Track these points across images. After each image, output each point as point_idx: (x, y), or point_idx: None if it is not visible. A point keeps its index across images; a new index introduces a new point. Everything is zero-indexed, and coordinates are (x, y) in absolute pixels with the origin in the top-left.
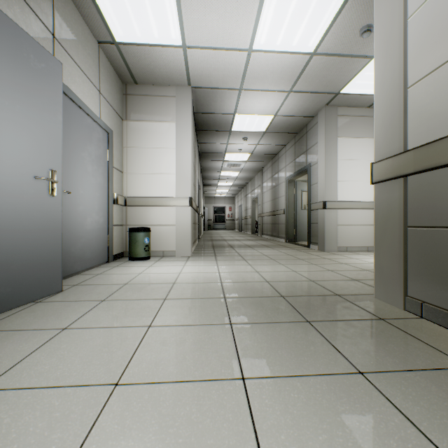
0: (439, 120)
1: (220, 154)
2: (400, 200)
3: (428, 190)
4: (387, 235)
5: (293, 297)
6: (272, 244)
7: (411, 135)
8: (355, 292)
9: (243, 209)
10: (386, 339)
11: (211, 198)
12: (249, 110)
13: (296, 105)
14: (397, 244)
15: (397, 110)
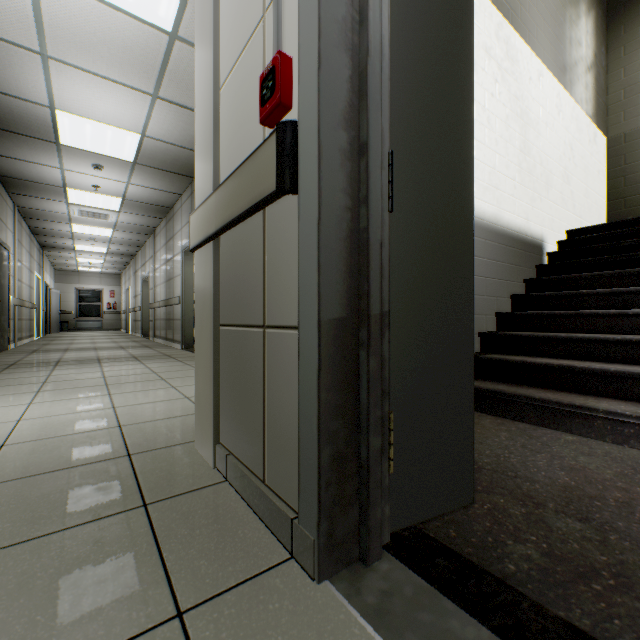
0: (241, 145)
1: (55, 188)
2: (211, 279)
3: (234, 263)
4: (203, 340)
5: (2, 486)
6: (152, 354)
7: (223, 169)
8: (175, 440)
9: (132, 295)
10: (80, 575)
11: (72, 273)
12: (85, 110)
13: (176, 126)
14: (209, 355)
15: (209, 125)
